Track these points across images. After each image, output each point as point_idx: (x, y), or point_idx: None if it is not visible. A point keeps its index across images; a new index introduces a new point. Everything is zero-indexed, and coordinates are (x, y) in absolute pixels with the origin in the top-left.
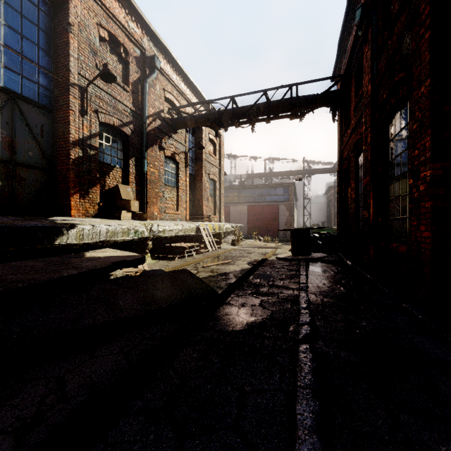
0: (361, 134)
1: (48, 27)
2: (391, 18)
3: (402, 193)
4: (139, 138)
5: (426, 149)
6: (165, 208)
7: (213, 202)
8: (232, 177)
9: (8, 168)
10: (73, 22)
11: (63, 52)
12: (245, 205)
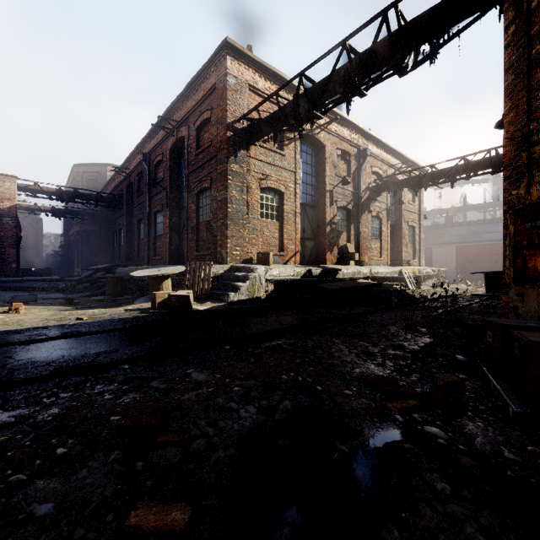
0: None
1: (314, 163)
2: None
3: None
4: (356, 209)
5: None
6: (371, 256)
7: (412, 247)
8: (435, 212)
9: (303, 241)
10: (327, 157)
11: (322, 175)
12: (453, 246)
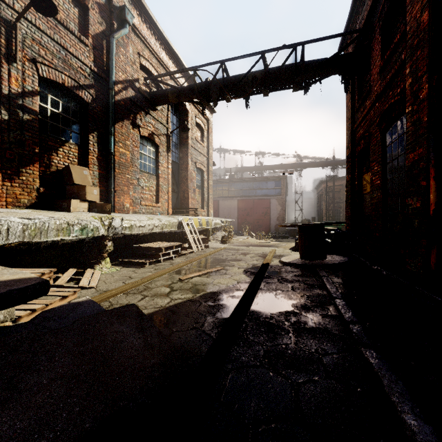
0: (396, 96)
1: None
2: None
3: None
4: (104, 108)
5: None
6: (140, 199)
7: (201, 194)
8: (221, 170)
9: None
10: None
11: None
12: (235, 199)
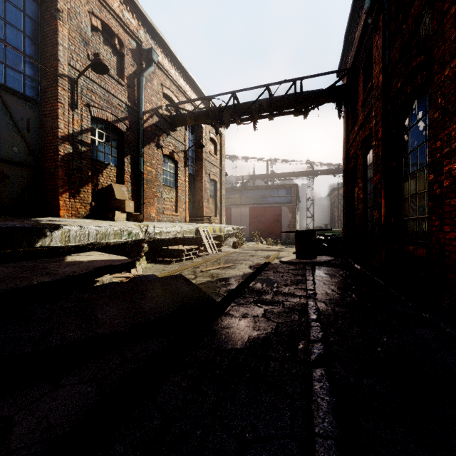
0: (370, 129)
1: (35, 14)
2: (405, 1)
3: (418, 190)
4: (135, 135)
5: (452, 139)
6: (163, 209)
7: (214, 203)
8: (233, 178)
9: None
10: (62, 9)
11: (51, 40)
12: (247, 207)
